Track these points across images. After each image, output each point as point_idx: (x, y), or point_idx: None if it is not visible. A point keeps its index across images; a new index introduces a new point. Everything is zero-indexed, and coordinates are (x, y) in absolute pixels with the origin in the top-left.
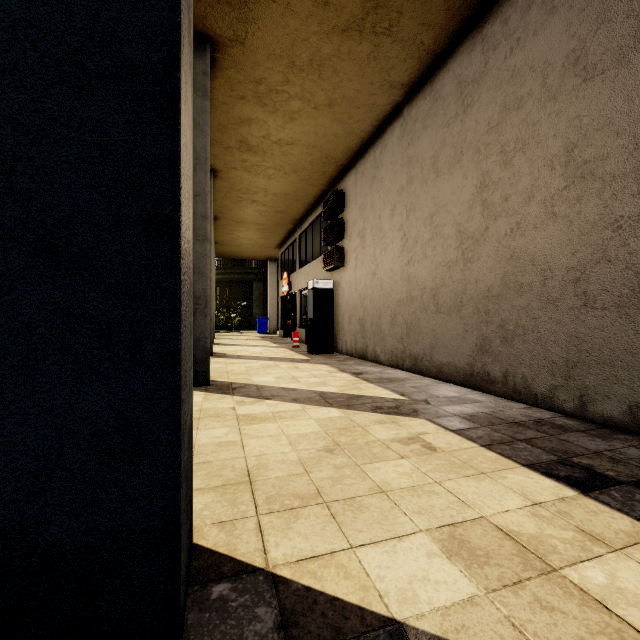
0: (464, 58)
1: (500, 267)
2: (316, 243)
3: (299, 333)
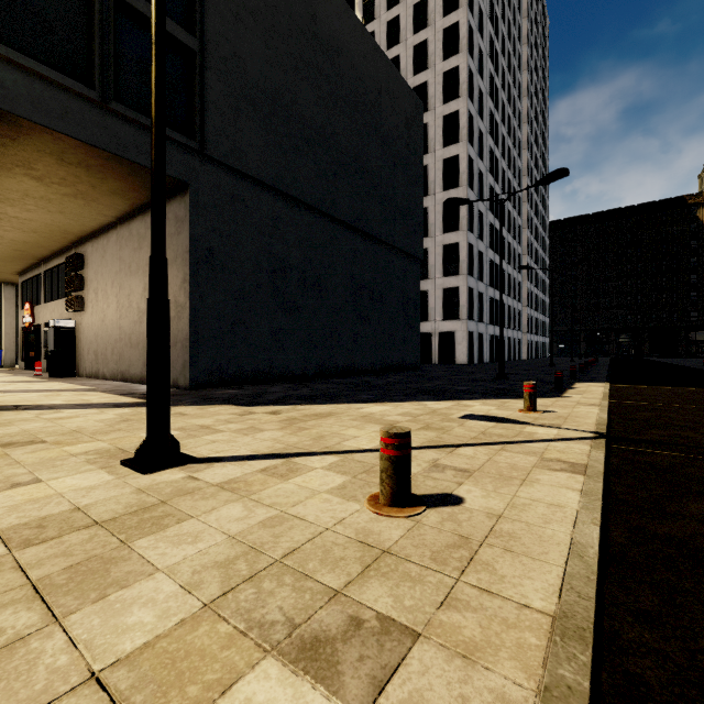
0: (140, 223)
1: None
2: (62, 285)
3: (45, 364)
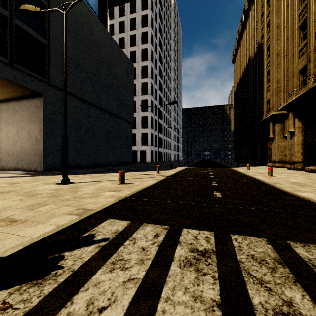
0: (14, 104)
1: (20, 148)
2: None
3: None
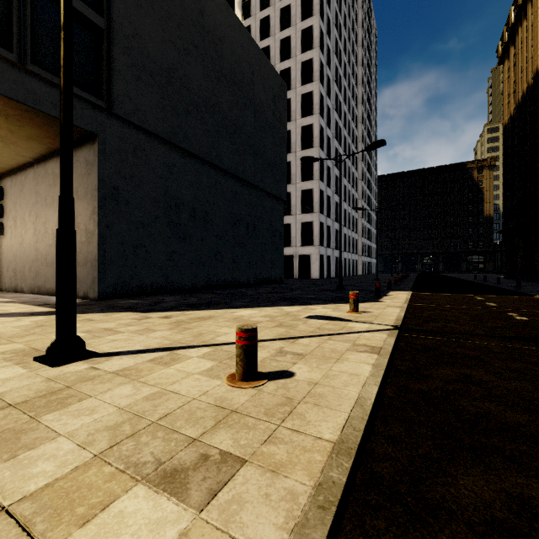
0: (55, 164)
1: None
2: None
3: None
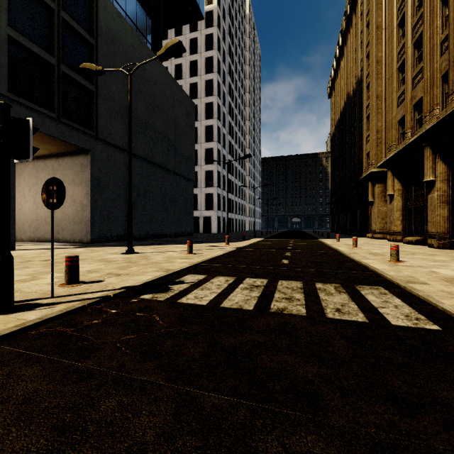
0: (54, 161)
1: (62, 214)
2: None
3: None
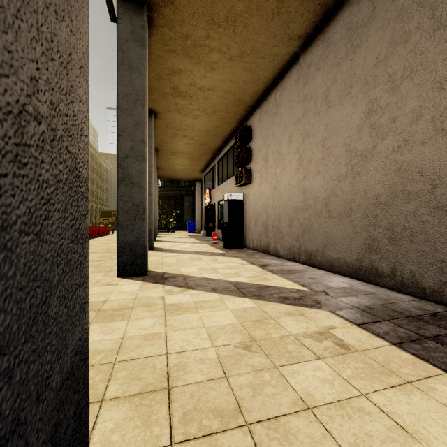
0: (353, 7)
1: (388, 178)
2: (230, 167)
3: (217, 233)
